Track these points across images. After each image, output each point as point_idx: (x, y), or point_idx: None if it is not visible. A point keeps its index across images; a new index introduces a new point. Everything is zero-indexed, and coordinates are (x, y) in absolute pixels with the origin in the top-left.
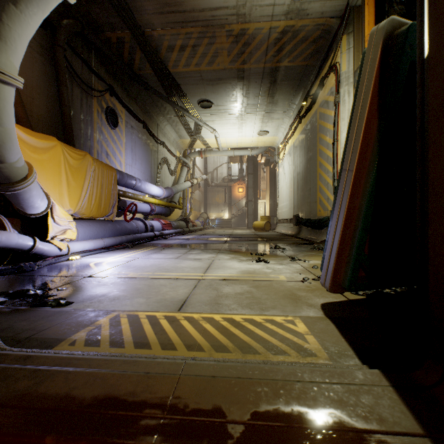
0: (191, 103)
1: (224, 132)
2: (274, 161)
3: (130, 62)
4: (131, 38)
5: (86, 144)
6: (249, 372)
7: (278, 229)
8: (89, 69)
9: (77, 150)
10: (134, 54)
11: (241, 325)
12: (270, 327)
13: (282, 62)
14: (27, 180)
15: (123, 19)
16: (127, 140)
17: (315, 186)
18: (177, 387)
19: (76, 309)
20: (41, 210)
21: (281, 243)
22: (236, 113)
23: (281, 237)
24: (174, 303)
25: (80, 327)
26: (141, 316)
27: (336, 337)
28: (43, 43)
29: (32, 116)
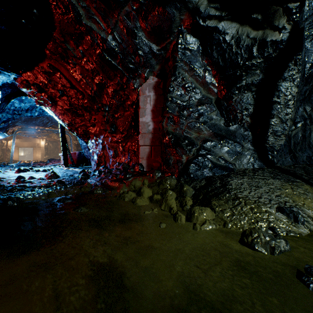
0: None
1: None
2: None
3: None
4: None
5: None
6: None
7: None
8: None
9: None
10: None
11: None
12: None
13: None
14: None
15: None
16: None
17: None
18: None
19: None
20: None
21: None
22: None
23: None
24: None
25: None
26: None
27: None
28: None
29: None
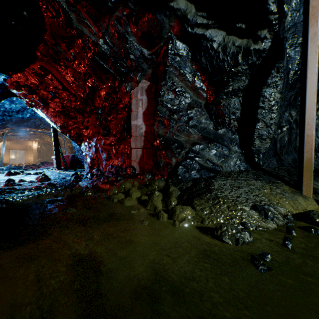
0: None
1: None
2: None
3: None
4: None
5: None
6: None
7: None
8: None
9: None
10: None
11: None
12: None
13: None
14: None
15: None
16: None
17: None
18: None
19: None
20: None
21: None
22: None
23: None
24: None
25: None
26: None
27: None
28: None
29: None
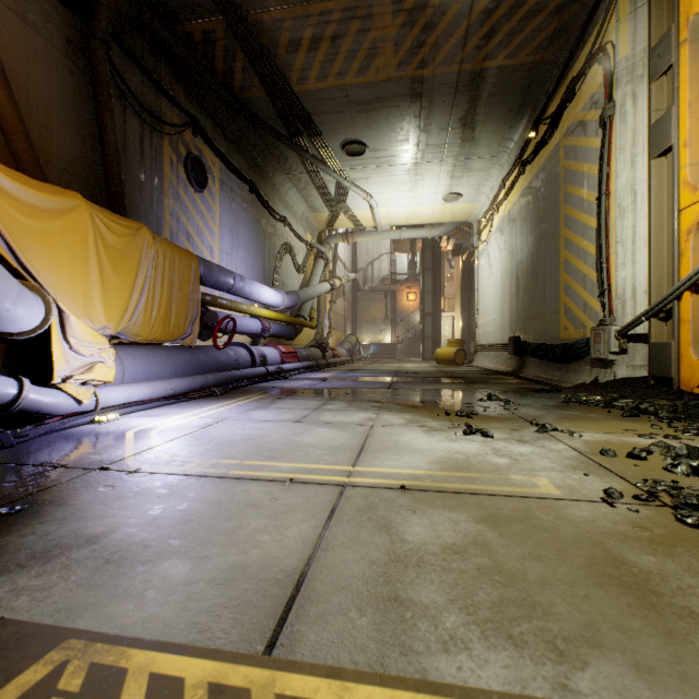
0: (329, 147)
1: (385, 199)
2: (469, 246)
3: (227, 76)
4: (226, 31)
5: (150, 216)
6: None
7: (478, 361)
8: (155, 86)
9: (123, 220)
10: (233, 61)
11: None
12: None
13: (494, 59)
14: None
15: None
16: (224, 212)
17: (555, 284)
18: None
19: None
20: (28, 325)
21: (495, 388)
22: (406, 163)
23: (489, 377)
24: (266, 591)
25: None
26: (127, 691)
27: None
28: (70, 35)
29: (50, 163)
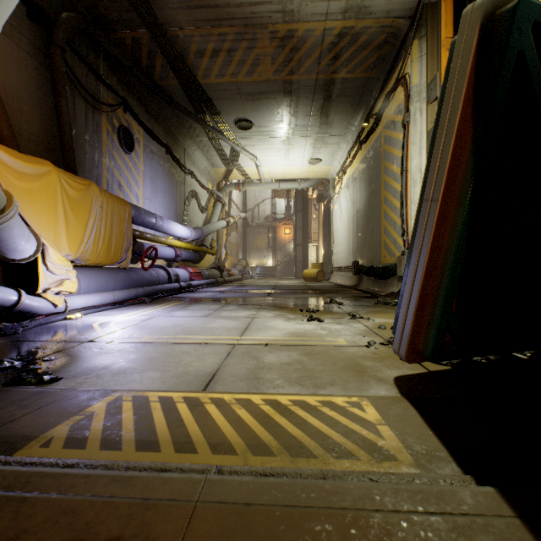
0: (226, 122)
1: (267, 160)
2: (328, 196)
3: (149, 69)
4: (150, 39)
5: (92, 172)
6: (302, 496)
7: (333, 279)
8: (97, 77)
9: (79, 179)
10: (155, 60)
11: (289, 411)
12: (329, 414)
13: (339, 73)
14: (4, 214)
15: (139, 14)
16: (146, 168)
17: (379, 227)
18: (189, 526)
19: (64, 388)
20: (28, 254)
21: (337, 296)
22: (282, 136)
23: (337, 289)
24: (199, 378)
25: (63, 416)
26: (151, 399)
27: (421, 428)
28: (35, 41)
29: (21, 135)
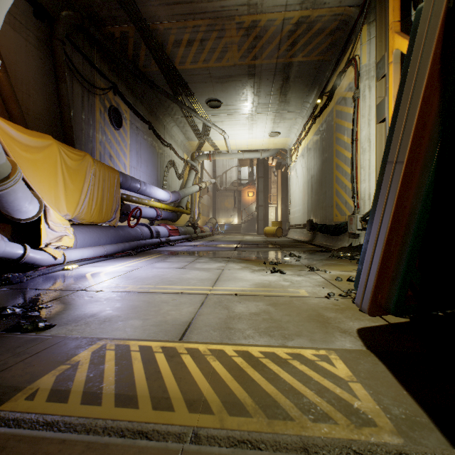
0: (199, 102)
1: (233, 134)
2: (286, 164)
3: (135, 58)
4: (135, 32)
5: (87, 145)
6: None
7: (290, 235)
8: (91, 65)
9: (76, 151)
10: (139, 50)
11: (261, 364)
12: (300, 368)
13: (296, 57)
14: (9, 180)
15: (126, 11)
16: (132, 141)
17: (331, 190)
18: None
19: (55, 335)
20: (32, 215)
21: (295, 250)
22: (246, 113)
23: (294, 244)
24: (176, 327)
25: (51, 365)
26: (132, 348)
27: (394, 387)
28: (40, 36)
29: (29, 114)
